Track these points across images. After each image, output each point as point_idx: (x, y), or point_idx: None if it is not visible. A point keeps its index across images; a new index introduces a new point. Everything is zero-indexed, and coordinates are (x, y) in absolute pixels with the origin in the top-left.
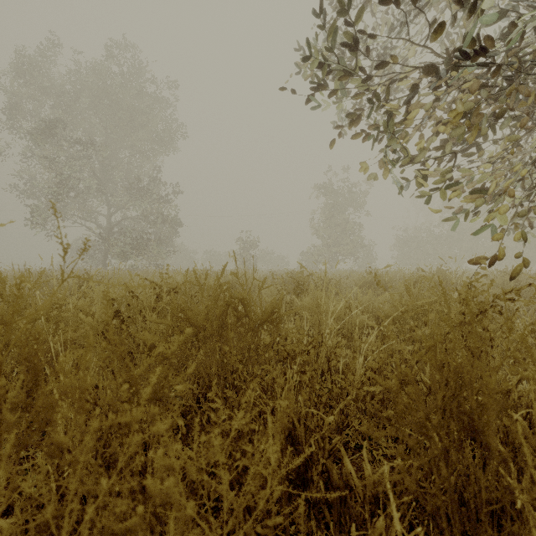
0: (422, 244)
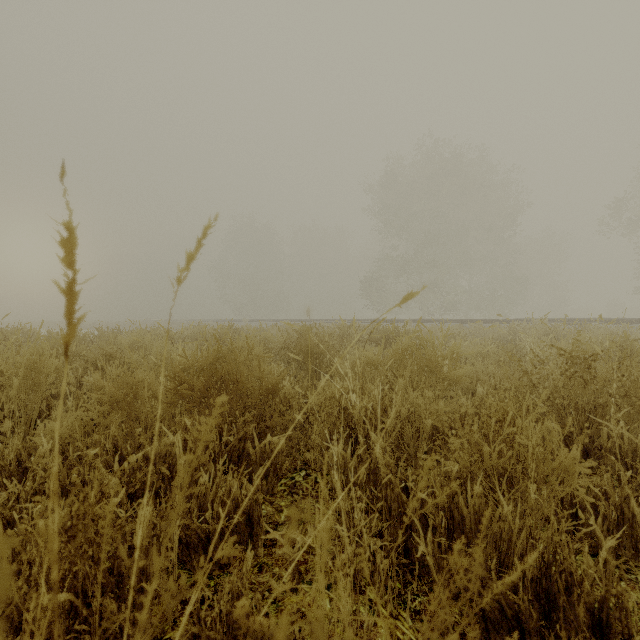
0: None
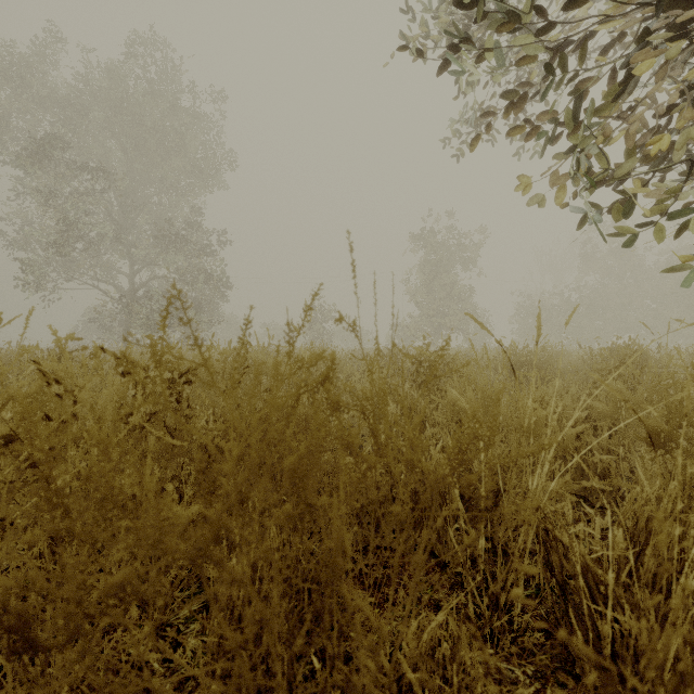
0: (553, 315)
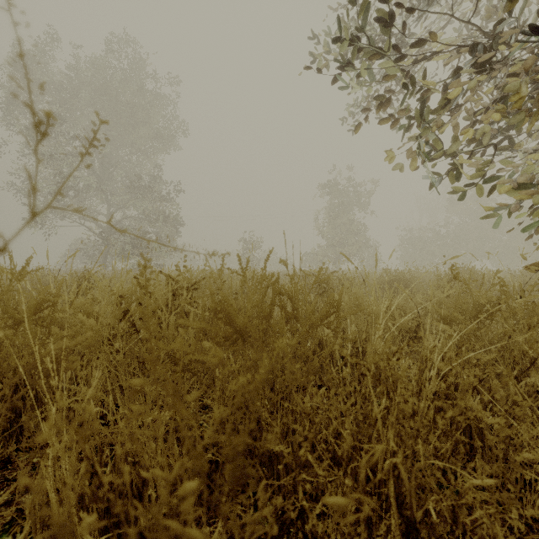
0: (428, 245)
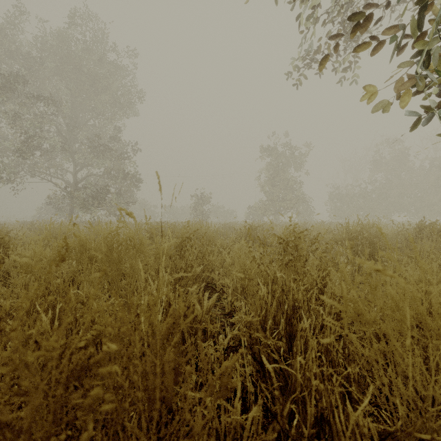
0: (354, 200)
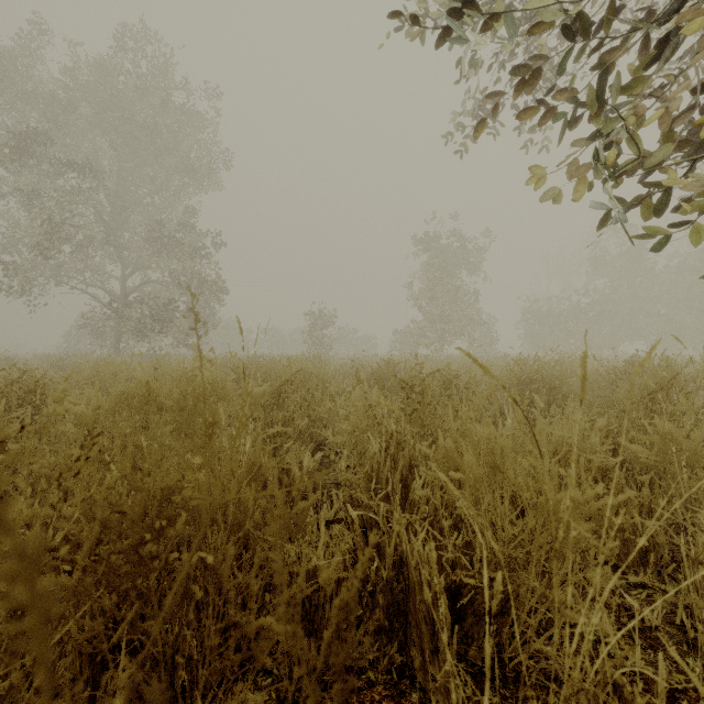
0: (561, 320)
